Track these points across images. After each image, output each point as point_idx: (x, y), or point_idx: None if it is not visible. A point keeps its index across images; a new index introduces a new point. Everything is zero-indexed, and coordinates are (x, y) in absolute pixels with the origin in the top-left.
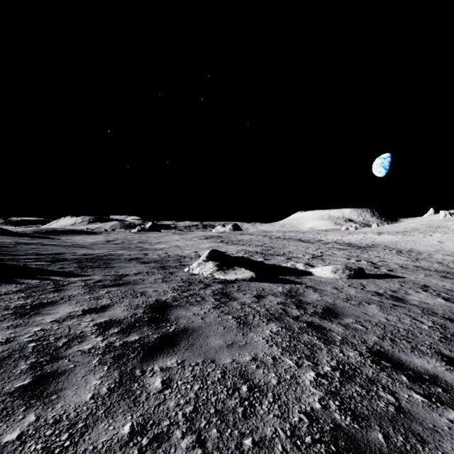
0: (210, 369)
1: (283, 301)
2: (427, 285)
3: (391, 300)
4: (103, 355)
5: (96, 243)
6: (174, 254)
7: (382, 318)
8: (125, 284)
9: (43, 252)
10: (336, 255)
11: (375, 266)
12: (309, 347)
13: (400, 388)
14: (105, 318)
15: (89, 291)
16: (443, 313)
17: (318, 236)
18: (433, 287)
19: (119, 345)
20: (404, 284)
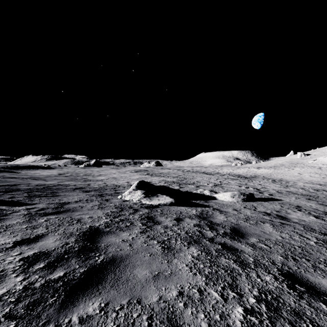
0: (135, 315)
1: (198, 223)
2: (299, 206)
3: (278, 219)
4: (16, 303)
5: (49, 176)
6: (111, 184)
7: (278, 236)
8: (65, 212)
9: (1, 184)
10: (231, 184)
11: (259, 191)
12: (229, 272)
13: (326, 321)
14: (34, 251)
15: (29, 220)
16: (319, 229)
17: (217, 170)
18: (304, 207)
19: (39, 285)
20: (283, 205)
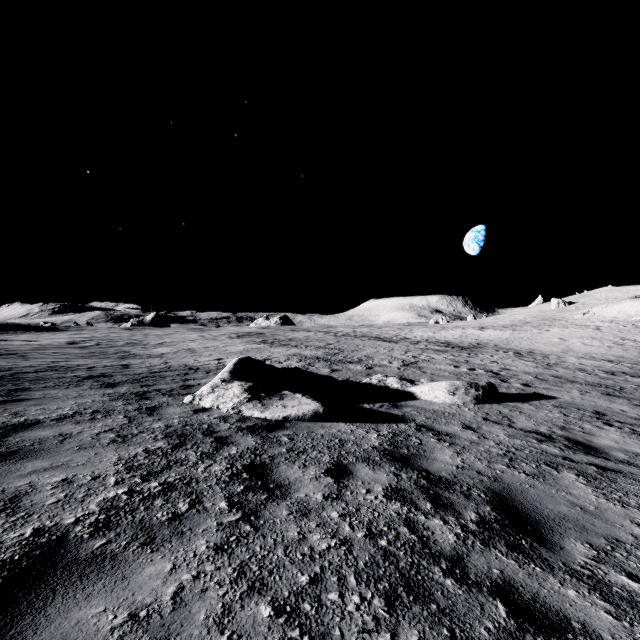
0: None
1: (394, 481)
2: (600, 412)
3: (581, 452)
4: None
5: (44, 347)
6: (180, 364)
7: (626, 520)
8: None
9: None
10: (437, 361)
11: (500, 378)
12: None
13: None
14: None
15: None
16: None
17: (402, 332)
18: (612, 416)
19: None
20: (567, 412)
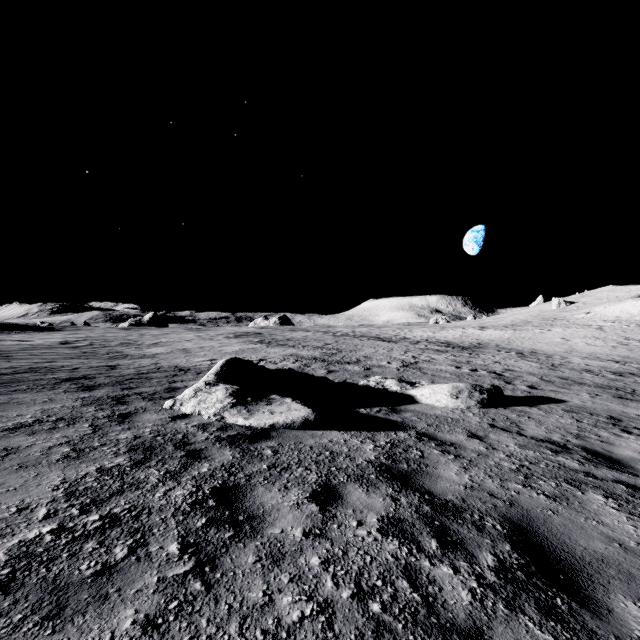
0: None
1: (391, 508)
2: (615, 417)
3: (603, 466)
4: None
5: (34, 347)
6: (171, 365)
7: None
8: None
9: None
10: (437, 362)
11: (504, 379)
12: None
13: None
14: None
15: None
16: None
17: (402, 332)
18: (629, 421)
19: None
20: (579, 417)
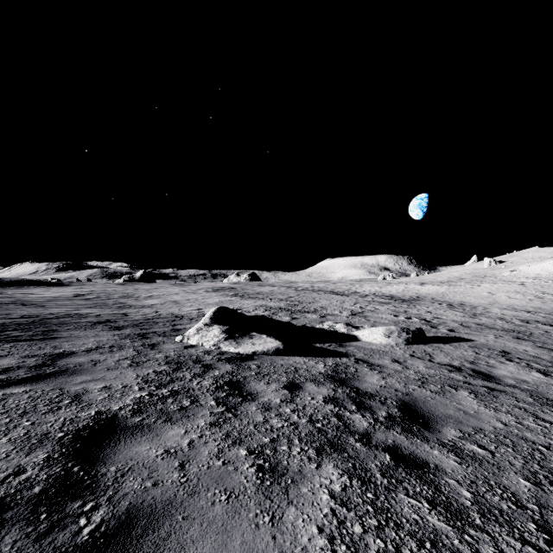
0: None
1: (332, 393)
2: (506, 351)
3: (479, 379)
4: None
5: (56, 299)
6: (168, 313)
7: (493, 419)
8: (54, 376)
9: None
10: (380, 311)
11: (431, 325)
12: (430, 549)
13: None
14: None
15: None
16: None
17: (353, 287)
18: (515, 354)
19: None
20: (479, 351)
